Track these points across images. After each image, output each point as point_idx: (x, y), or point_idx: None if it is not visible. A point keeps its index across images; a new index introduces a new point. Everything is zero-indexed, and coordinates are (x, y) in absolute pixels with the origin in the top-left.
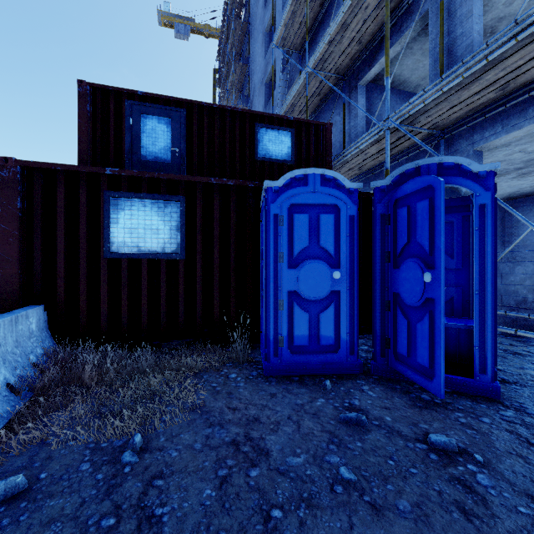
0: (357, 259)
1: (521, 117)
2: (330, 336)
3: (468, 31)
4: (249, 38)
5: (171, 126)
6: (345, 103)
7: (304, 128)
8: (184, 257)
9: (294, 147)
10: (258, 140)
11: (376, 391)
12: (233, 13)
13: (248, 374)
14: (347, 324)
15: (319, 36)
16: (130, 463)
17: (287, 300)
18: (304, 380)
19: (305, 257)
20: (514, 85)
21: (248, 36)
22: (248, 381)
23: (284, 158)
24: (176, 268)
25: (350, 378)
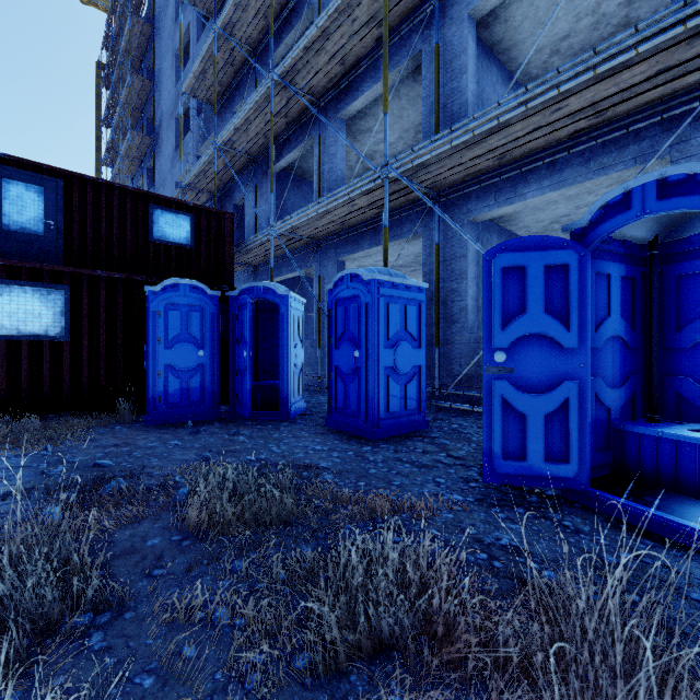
0: (218, 342)
1: (358, 244)
2: (197, 395)
3: (335, 168)
4: (155, 46)
5: (44, 196)
6: (258, 184)
7: (205, 214)
8: (70, 339)
9: (193, 232)
10: (153, 221)
11: (222, 424)
12: (129, 6)
13: (131, 426)
14: (210, 386)
15: (235, 100)
16: (47, 455)
17: (163, 371)
18: (175, 424)
19: (178, 341)
20: (349, 224)
21: (152, 43)
22: (130, 428)
23: (183, 241)
24: (60, 348)
25: (210, 421)
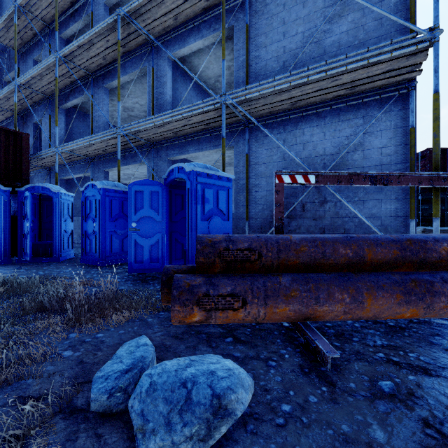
0: (9, 218)
1: (115, 163)
2: None
3: (102, 116)
4: None
5: None
6: (52, 114)
7: (5, 133)
8: None
9: None
10: None
11: (11, 265)
12: None
13: None
14: (3, 244)
15: (34, 52)
16: None
17: None
18: None
19: None
20: (108, 151)
21: None
22: None
23: None
24: None
25: (3, 265)
